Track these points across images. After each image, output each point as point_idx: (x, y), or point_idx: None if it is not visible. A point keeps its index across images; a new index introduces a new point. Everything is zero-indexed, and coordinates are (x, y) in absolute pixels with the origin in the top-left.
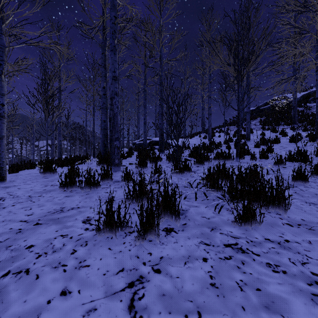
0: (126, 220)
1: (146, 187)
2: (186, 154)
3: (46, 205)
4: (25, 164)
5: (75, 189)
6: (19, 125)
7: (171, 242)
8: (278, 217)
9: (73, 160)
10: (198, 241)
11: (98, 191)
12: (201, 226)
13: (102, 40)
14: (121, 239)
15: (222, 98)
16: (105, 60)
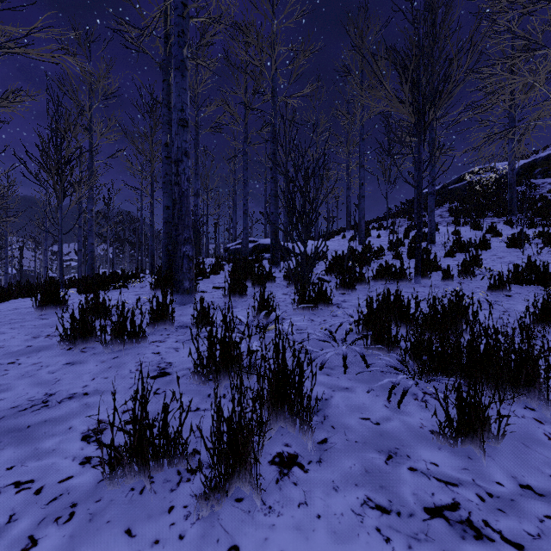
0: (182, 439)
1: (237, 345)
2: (320, 270)
3: (17, 387)
4: (17, 288)
5: (93, 345)
6: (18, 215)
7: (291, 502)
8: (532, 418)
9: (108, 281)
10: (358, 497)
11: (140, 350)
12: (362, 446)
13: (164, 56)
14: (165, 494)
15: (384, 169)
16: (169, 93)
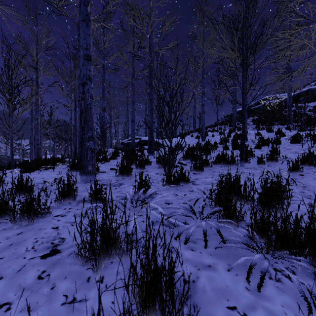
0: None
1: (116, 229)
2: (179, 156)
3: None
4: None
5: (7, 220)
6: None
7: None
8: None
9: (42, 164)
10: None
11: (43, 225)
12: None
13: (79, 18)
14: None
15: (216, 96)
16: None
